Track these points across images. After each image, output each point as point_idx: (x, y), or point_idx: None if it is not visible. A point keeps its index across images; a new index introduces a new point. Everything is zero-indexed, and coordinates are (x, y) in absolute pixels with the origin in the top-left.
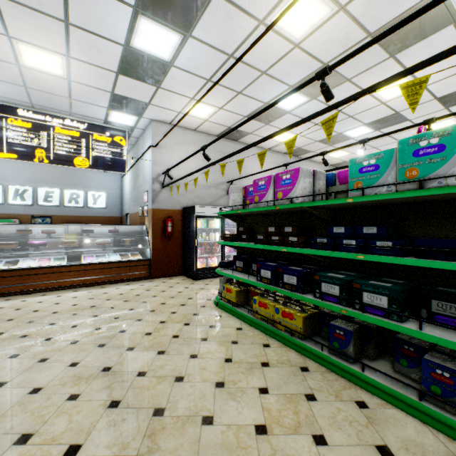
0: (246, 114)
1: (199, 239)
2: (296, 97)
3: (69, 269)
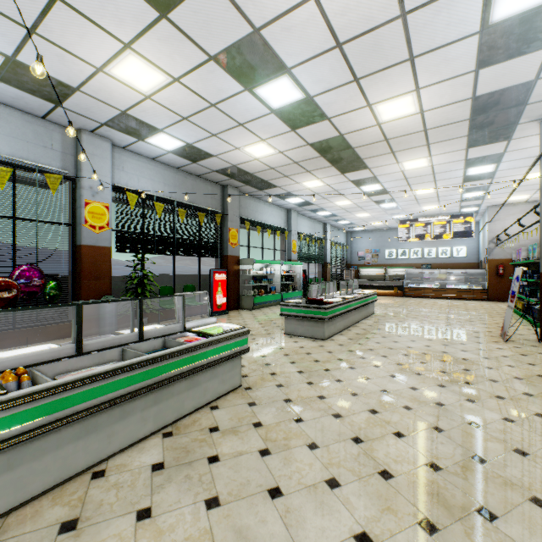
0: None
1: None
2: None
3: (440, 290)
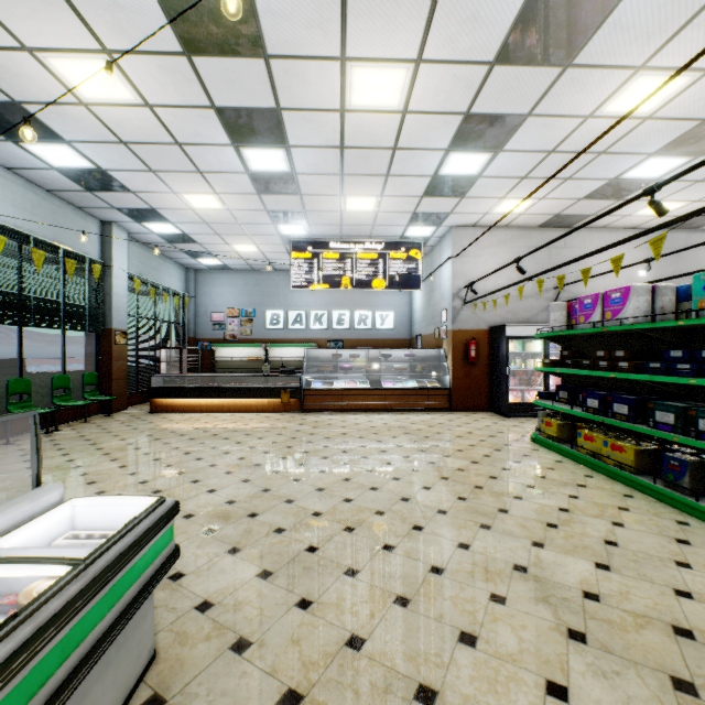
0: (582, 196)
1: (511, 366)
2: (664, 162)
3: (372, 393)
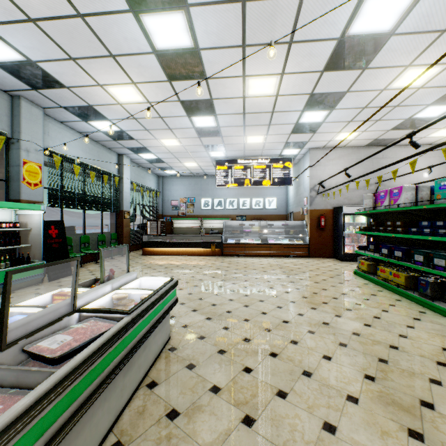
0: (389, 128)
1: (346, 231)
2: (438, 108)
3: (262, 246)
